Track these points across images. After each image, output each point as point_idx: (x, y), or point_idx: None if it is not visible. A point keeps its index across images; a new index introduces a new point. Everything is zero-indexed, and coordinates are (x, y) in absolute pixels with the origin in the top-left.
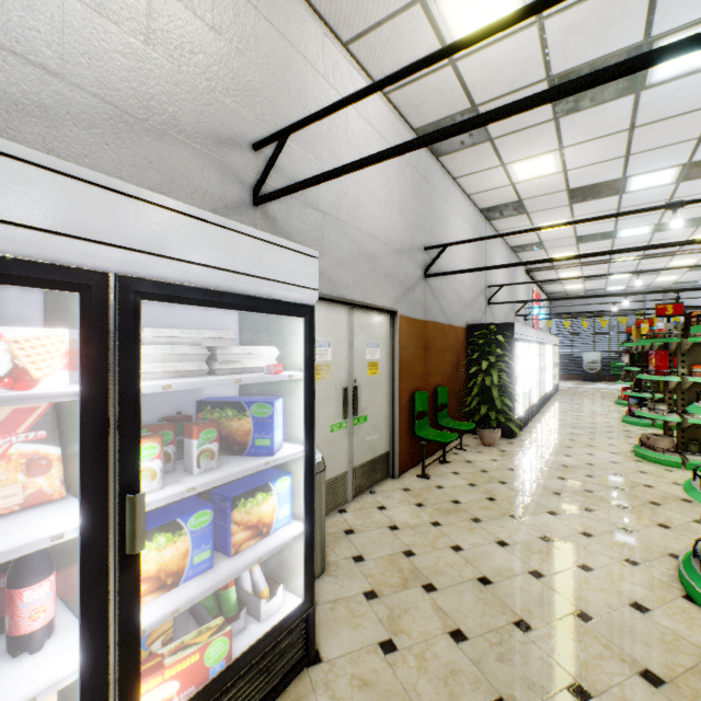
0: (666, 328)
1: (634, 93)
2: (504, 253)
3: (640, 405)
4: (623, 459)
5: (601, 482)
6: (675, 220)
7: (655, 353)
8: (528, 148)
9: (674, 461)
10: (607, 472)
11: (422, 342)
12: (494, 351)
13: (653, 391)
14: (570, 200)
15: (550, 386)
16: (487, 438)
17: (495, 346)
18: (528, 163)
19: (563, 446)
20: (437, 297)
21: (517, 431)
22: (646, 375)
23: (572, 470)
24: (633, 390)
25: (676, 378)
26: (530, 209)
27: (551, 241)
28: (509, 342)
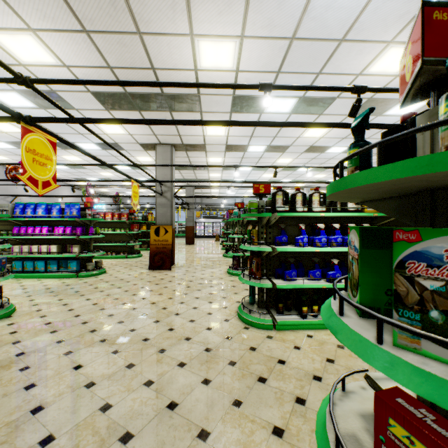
0: None
1: (0, 148)
2: None
3: None
4: None
5: None
6: None
7: None
8: None
9: None
10: None
11: None
12: None
13: None
14: None
15: None
16: None
17: None
18: None
19: None
20: None
21: None
22: None
23: None
24: None
25: None
26: None
27: (63, 178)
28: None
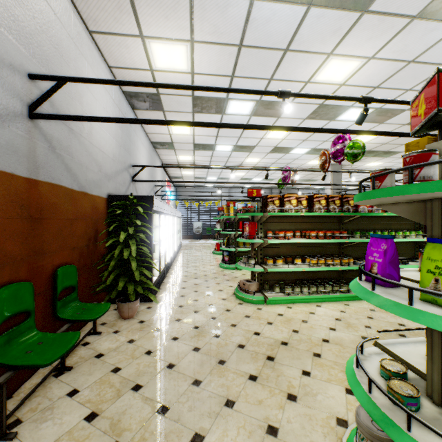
0: (253, 205)
1: None
2: (147, 144)
3: (239, 261)
4: (232, 304)
5: (228, 342)
6: (288, 104)
7: (249, 223)
8: (165, 24)
9: (261, 300)
10: (227, 325)
11: (24, 209)
12: (135, 221)
13: (235, 246)
14: (193, 108)
15: (177, 245)
16: (127, 311)
17: (136, 217)
18: (165, 47)
19: (192, 300)
20: (60, 154)
21: (155, 299)
22: (243, 238)
23: (203, 332)
24: (226, 246)
25: (261, 240)
26: (166, 107)
27: (179, 144)
28: (149, 213)
